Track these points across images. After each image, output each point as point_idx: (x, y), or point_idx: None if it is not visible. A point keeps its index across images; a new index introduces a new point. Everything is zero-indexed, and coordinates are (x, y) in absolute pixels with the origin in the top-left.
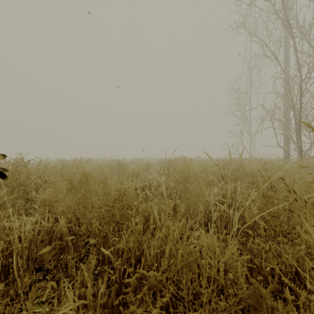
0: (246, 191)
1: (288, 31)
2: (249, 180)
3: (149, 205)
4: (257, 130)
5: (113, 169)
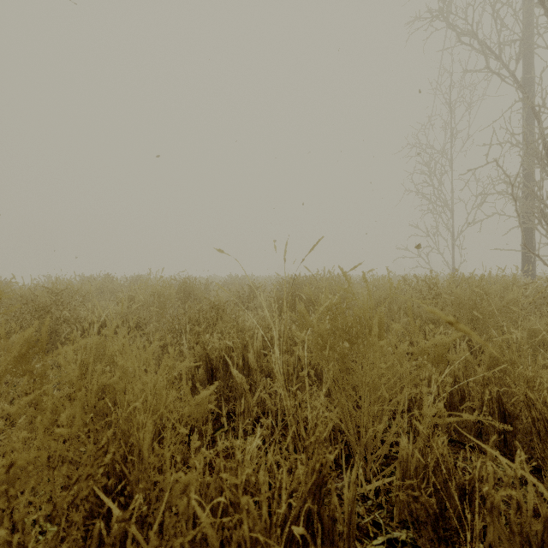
0: (545, 379)
1: (546, 10)
2: (520, 334)
3: (220, 449)
4: (466, 221)
5: (166, 300)
